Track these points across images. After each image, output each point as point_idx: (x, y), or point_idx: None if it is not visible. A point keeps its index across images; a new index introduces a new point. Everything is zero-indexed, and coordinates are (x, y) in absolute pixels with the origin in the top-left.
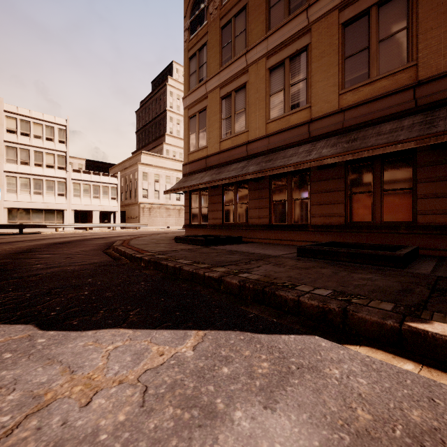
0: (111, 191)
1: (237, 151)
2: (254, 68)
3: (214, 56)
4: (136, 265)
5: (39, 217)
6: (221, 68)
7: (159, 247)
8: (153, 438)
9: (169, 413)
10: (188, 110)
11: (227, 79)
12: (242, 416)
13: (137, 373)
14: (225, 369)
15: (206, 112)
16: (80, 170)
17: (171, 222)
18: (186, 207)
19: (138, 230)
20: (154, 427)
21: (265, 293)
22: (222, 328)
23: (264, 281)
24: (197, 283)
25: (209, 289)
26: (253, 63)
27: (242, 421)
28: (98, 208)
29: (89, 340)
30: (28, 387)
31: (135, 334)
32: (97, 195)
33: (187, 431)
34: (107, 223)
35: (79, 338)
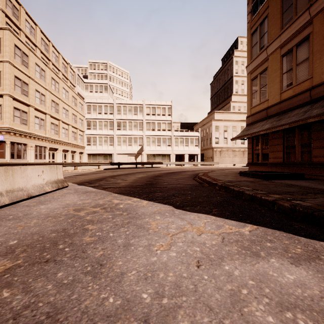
0: (195, 141)
1: (298, 98)
2: (319, 17)
3: (274, 23)
4: (213, 188)
5: (159, 158)
6: (282, 30)
7: (227, 178)
8: (227, 252)
9: (235, 248)
10: (251, 74)
11: (288, 38)
12: (274, 261)
13: (219, 232)
14: (268, 244)
15: (266, 71)
16: (178, 130)
17: (236, 161)
18: (249, 149)
19: (212, 166)
20: (228, 249)
21: (314, 216)
22: (270, 227)
23: (315, 208)
24: (255, 203)
25: (264, 208)
26: (318, 13)
27: (274, 262)
28: (188, 152)
29: (195, 216)
30: (177, 225)
31: (216, 218)
32: (187, 144)
33: (243, 255)
34: (193, 161)
35: (191, 214)
